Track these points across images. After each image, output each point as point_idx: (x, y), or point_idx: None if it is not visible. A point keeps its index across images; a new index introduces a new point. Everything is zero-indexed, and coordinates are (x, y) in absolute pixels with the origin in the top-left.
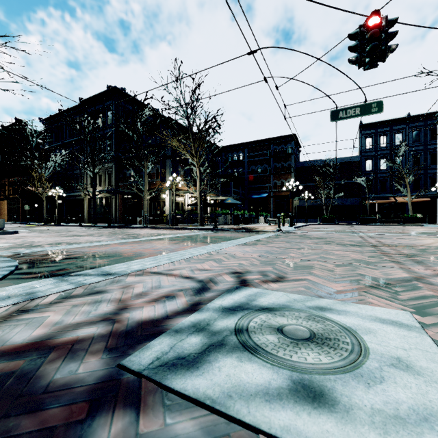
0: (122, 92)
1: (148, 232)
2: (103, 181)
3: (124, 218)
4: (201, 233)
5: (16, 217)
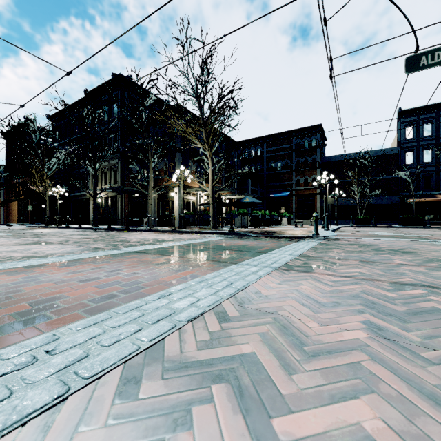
0: (128, 80)
1: (144, 237)
2: (108, 179)
3: (131, 220)
4: (212, 240)
5: (25, 218)
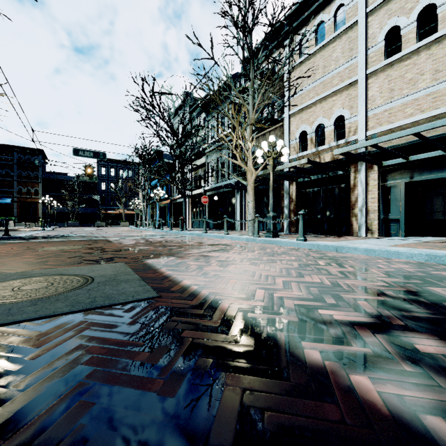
0: None
1: None
2: None
3: None
4: None
5: None
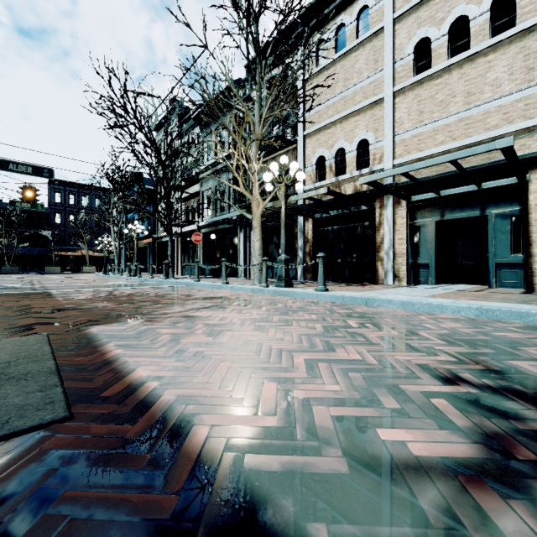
0: None
1: None
2: None
3: None
4: None
5: None
